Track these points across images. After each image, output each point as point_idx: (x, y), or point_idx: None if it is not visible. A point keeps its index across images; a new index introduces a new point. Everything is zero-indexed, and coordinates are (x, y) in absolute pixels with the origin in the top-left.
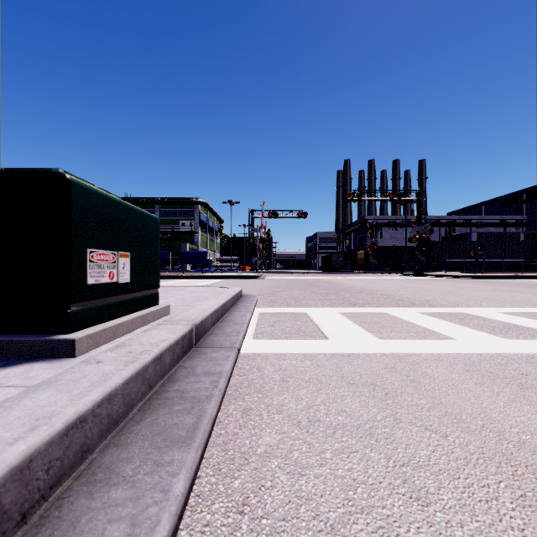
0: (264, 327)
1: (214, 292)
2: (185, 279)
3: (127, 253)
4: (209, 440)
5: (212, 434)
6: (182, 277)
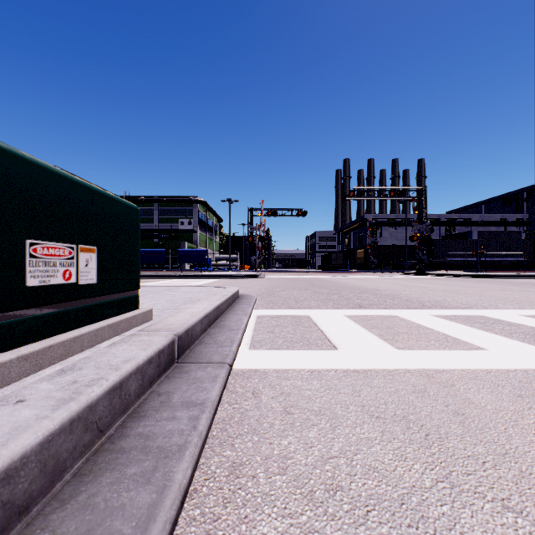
0: (263, 334)
1: (209, 292)
2: (183, 278)
3: (91, 247)
4: (173, 532)
5: (180, 518)
6: (179, 276)
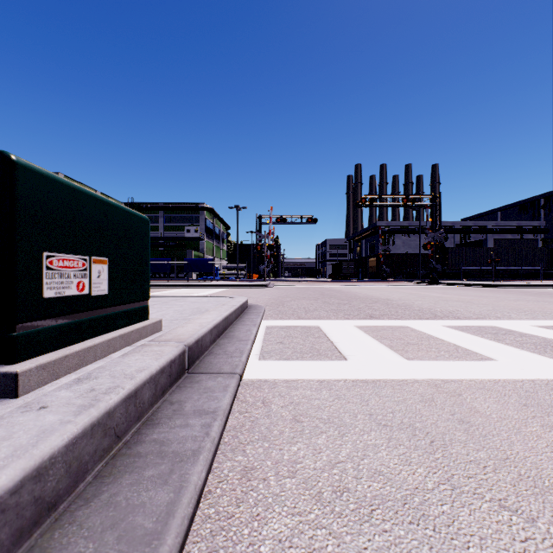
0: (272, 344)
1: (217, 303)
2: (189, 288)
3: (103, 259)
4: (190, 528)
5: (196, 516)
6: (186, 285)
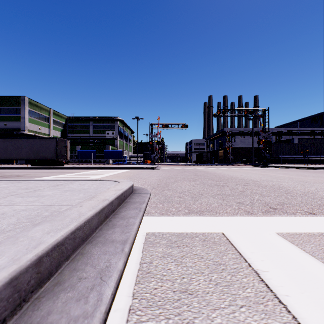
0: None
1: (93, 191)
2: (102, 170)
3: None
4: None
5: None
6: (100, 168)
